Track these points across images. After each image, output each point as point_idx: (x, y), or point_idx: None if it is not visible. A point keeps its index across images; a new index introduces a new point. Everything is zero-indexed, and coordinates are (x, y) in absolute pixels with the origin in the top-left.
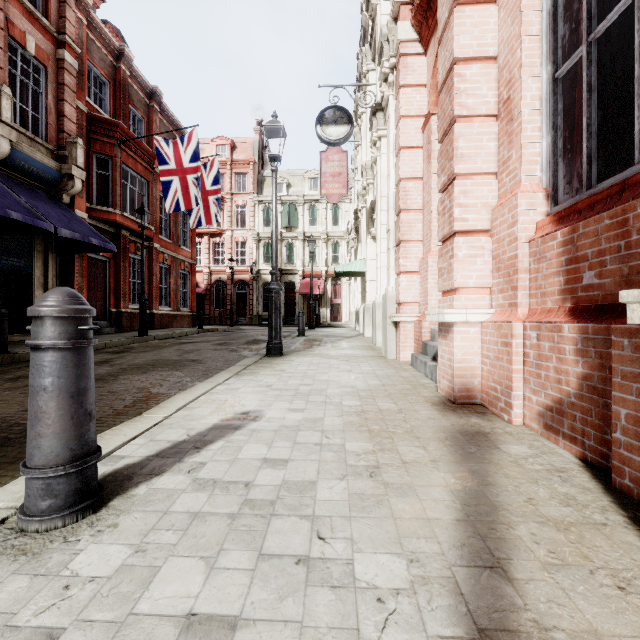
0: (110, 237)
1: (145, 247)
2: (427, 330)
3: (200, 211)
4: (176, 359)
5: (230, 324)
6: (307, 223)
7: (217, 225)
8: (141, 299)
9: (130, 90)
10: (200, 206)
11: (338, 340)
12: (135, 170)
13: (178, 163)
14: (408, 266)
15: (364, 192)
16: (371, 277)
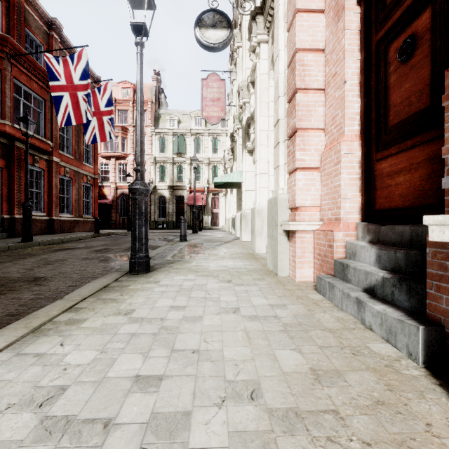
0: (2, 147)
1: (44, 160)
2: (340, 244)
3: (95, 129)
4: (14, 277)
5: (128, 228)
6: (193, 151)
7: (122, 150)
8: (24, 205)
9: (27, 15)
10: (95, 124)
11: (217, 245)
12: (29, 87)
13: (68, 80)
14: (306, 160)
15: (240, 110)
16: (247, 187)
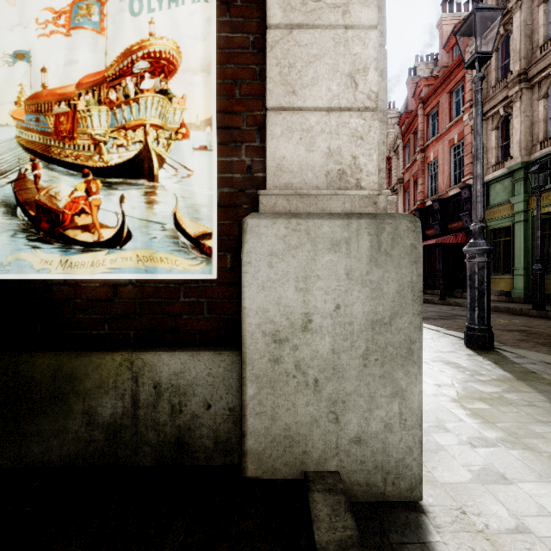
0: None
1: None
2: None
3: None
4: None
5: None
6: None
7: None
8: None
9: None
10: None
11: None
12: None
13: None
14: None
15: None
16: None
